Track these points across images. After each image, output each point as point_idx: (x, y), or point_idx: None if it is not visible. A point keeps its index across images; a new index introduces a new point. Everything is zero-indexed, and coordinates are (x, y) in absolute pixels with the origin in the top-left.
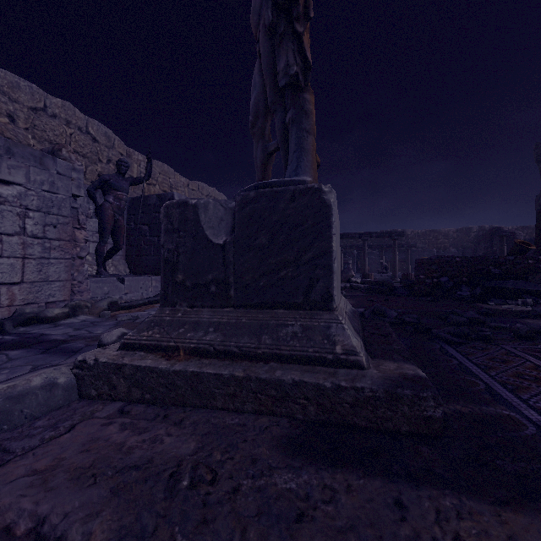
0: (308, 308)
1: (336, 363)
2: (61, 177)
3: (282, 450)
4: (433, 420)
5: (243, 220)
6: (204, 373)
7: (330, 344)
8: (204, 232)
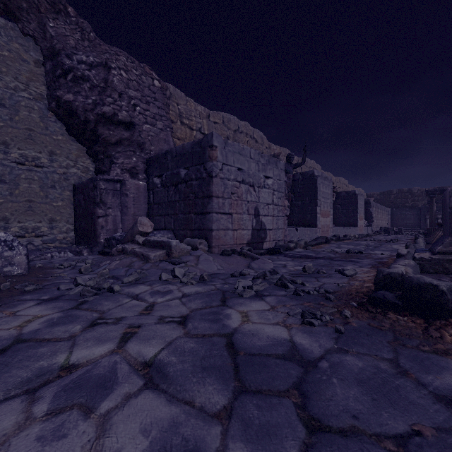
0: None
1: None
2: (281, 171)
3: None
4: None
5: None
6: None
7: None
8: None
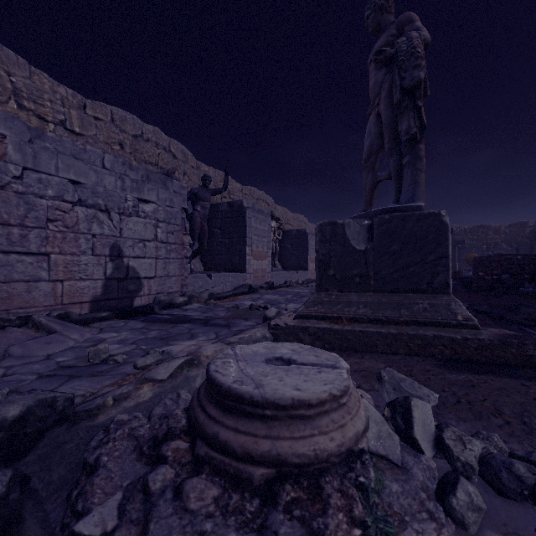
0: (430, 293)
1: (458, 326)
2: (175, 194)
3: (441, 368)
4: (532, 357)
5: (380, 234)
6: (368, 331)
7: (452, 315)
8: (350, 242)
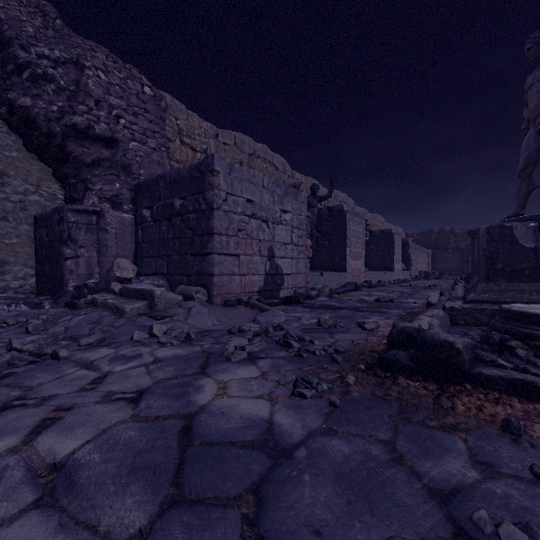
0: None
1: None
2: (302, 204)
3: None
4: None
5: None
6: None
7: None
8: (518, 241)
